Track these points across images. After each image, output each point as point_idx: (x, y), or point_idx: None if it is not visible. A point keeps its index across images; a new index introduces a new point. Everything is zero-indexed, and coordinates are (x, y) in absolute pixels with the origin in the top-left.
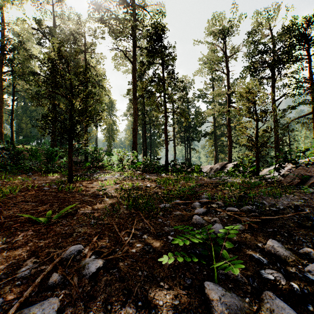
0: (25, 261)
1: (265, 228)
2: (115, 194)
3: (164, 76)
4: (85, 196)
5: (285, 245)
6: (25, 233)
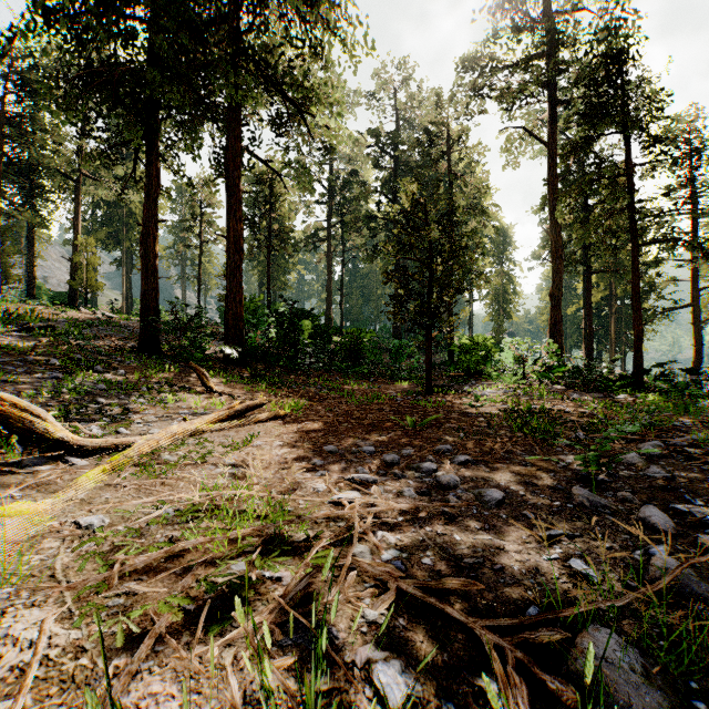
0: (404, 447)
1: None
2: (497, 415)
3: (629, 159)
4: (451, 412)
5: None
6: (395, 432)
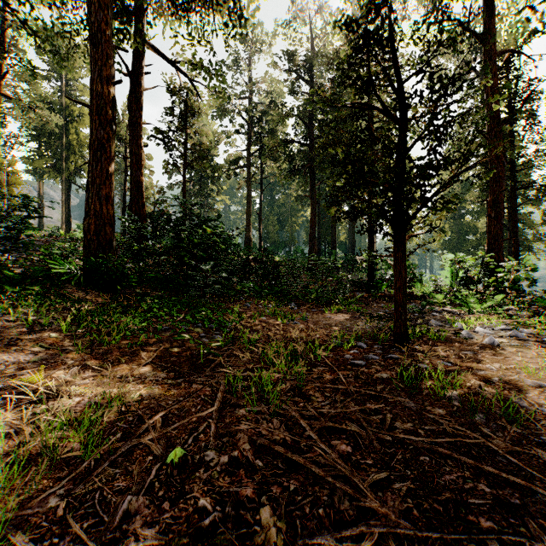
0: None
1: None
2: None
3: None
4: None
5: None
6: None
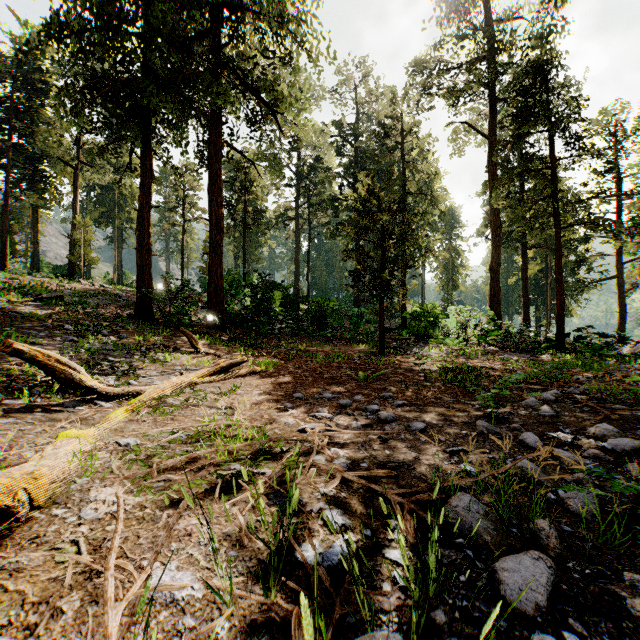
0: (356, 395)
1: (633, 425)
2: (435, 371)
3: (553, 154)
4: (398, 369)
5: (630, 435)
6: (350, 384)
